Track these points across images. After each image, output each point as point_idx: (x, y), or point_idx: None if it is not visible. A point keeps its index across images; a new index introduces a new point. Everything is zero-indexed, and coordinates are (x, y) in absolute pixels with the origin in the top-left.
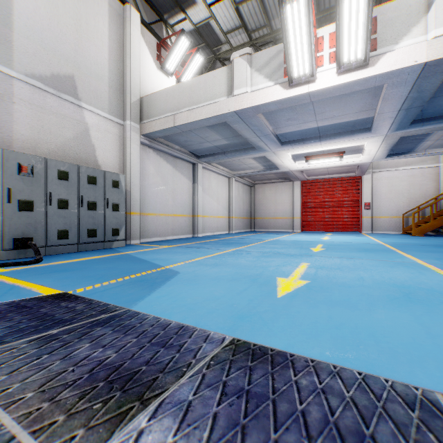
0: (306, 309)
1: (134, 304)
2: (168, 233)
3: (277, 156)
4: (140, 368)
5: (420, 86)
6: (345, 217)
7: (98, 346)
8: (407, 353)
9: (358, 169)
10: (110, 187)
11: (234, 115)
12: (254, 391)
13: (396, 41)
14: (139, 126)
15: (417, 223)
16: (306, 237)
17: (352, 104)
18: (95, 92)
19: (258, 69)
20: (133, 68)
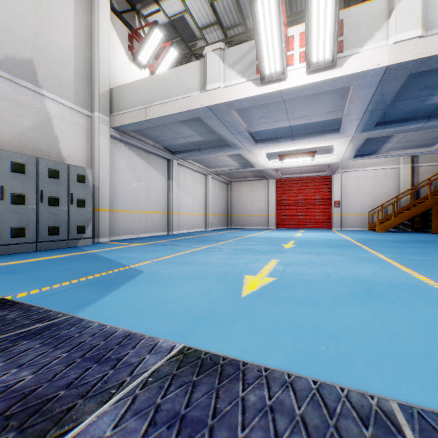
0: (268, 309)
1: (81, 310)
2: (141, 231)
3: (252, 154)
4: (57, 394)
5: (383, 89)
6: (316, 214)
7: (14, 366)
8: (365, 354)
9: (329, 169)
10: (75, 182)
11: (208, 111)
12: (191, 415)
13: (362, 44)
14: (109, 118)
15: (381, 220)
16: (280, 233)
17: (322, 104)
18: (59, 80)
19: (231, 65)
20: (102, 57)
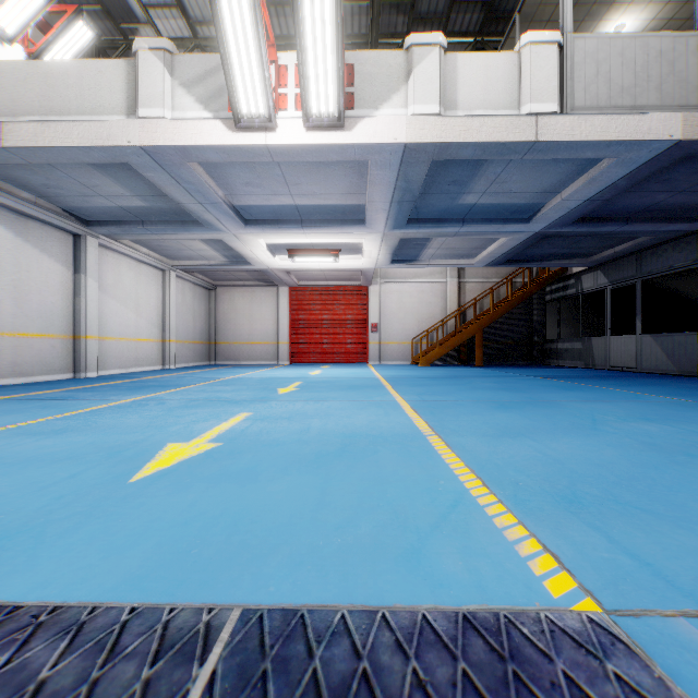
0: (162, 497)
1: None
2: (3, 372)
3: (242, 243)
4: None
5: (407, 174)
6: (348, 342)
7: None
8: (261, 544)
9: (363, 277)
10: None
11: (143, 155)
12: None
13: (376, 105)
14: None
15: (426, 350)
16: (290, 371)
17: (335, 180)
18: None
19: (185, 84)
20: None
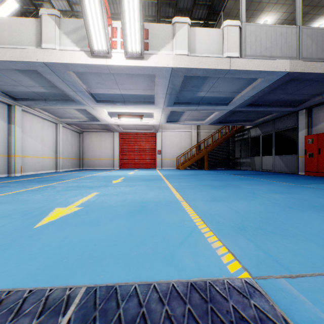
0: (50, 235)
1: None
2: None
3: (96, 111)
4: None
5: (173, 81)
6: (147, 158)
7: None
8: (98, 255)
9: (154, 128)
10: None
11: (45, 66)
12: None
13: (159, 49)
14: None
15: (183, 162)
16: (119, 172)
17: (140, 83)
18: None
19: (66, 33)
20: None
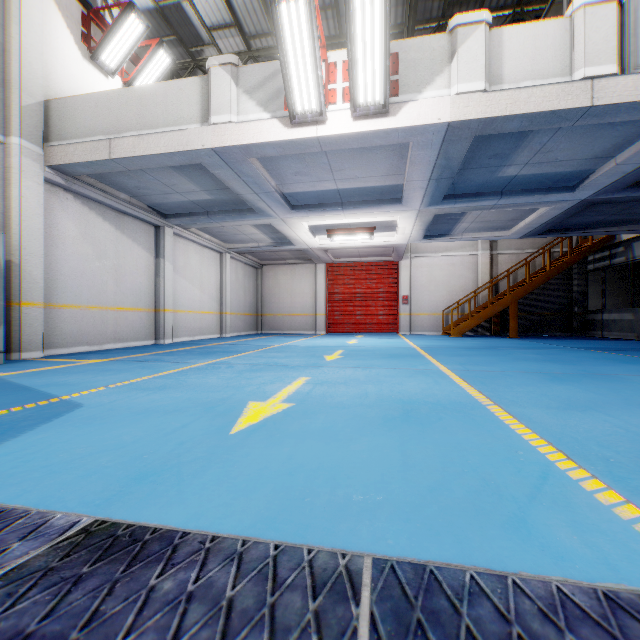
0: (262, 449)
1: None
2: (106, 339)
3: (288, 226)
4: None
5: (448, 152)
6: (380, 313)
7: None
8: (364, 499)
9: (394, 252)
10: None
11: (214, 155)
12: (43, 632)
13: (420, 89)
14: (42, 150)
15: (457, 321)
16: (329, 340)
17: (376, 163)
18: None
19: (248, 91)
20: (29, 44)
